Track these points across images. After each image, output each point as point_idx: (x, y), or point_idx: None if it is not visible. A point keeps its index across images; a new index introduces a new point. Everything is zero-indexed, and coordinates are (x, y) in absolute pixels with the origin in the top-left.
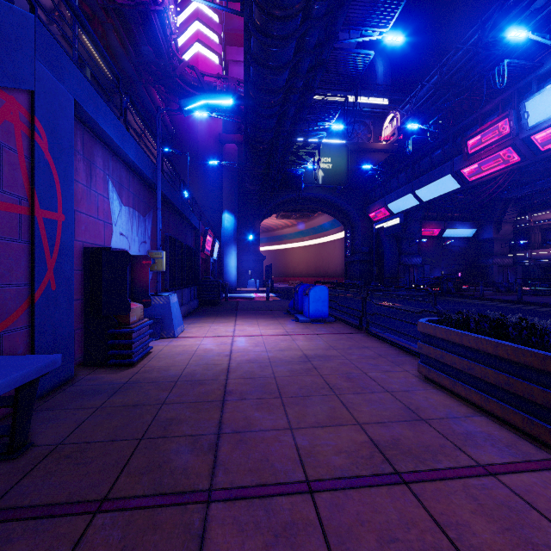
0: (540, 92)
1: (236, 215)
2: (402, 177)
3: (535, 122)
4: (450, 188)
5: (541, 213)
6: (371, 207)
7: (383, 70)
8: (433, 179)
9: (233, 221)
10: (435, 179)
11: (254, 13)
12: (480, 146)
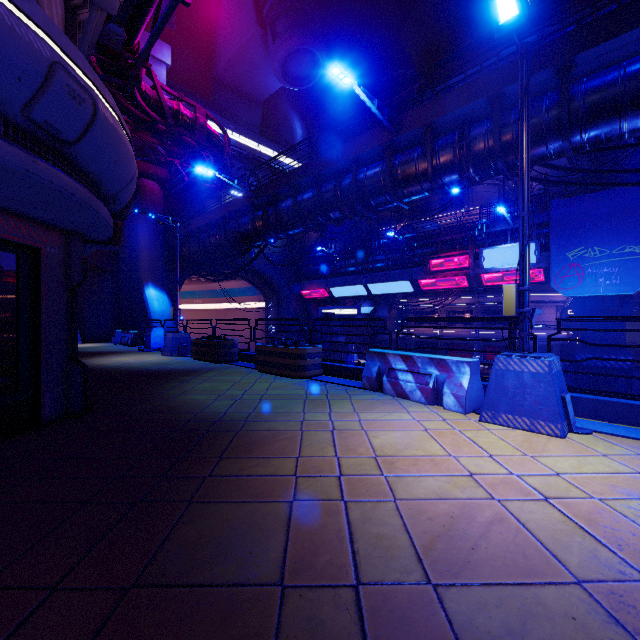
0: (495, 247)
1: (167, 291)
2: (351, 266)
3: (489, 267)
4: (403, 290)
5: (417, 299)
6: (306, 284)
7: (302, 133)
8: (391, 279)
9: (168, 302)
10: (393, 280)
11: (441, 160)
12: (443, 268)
